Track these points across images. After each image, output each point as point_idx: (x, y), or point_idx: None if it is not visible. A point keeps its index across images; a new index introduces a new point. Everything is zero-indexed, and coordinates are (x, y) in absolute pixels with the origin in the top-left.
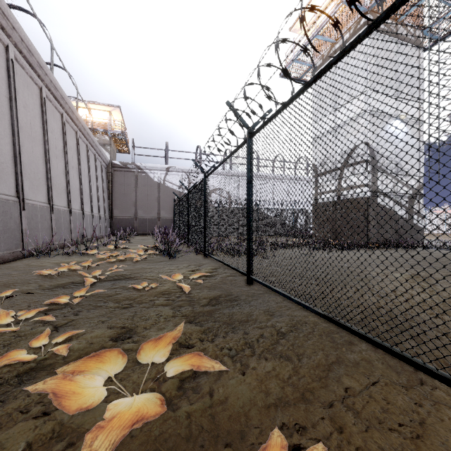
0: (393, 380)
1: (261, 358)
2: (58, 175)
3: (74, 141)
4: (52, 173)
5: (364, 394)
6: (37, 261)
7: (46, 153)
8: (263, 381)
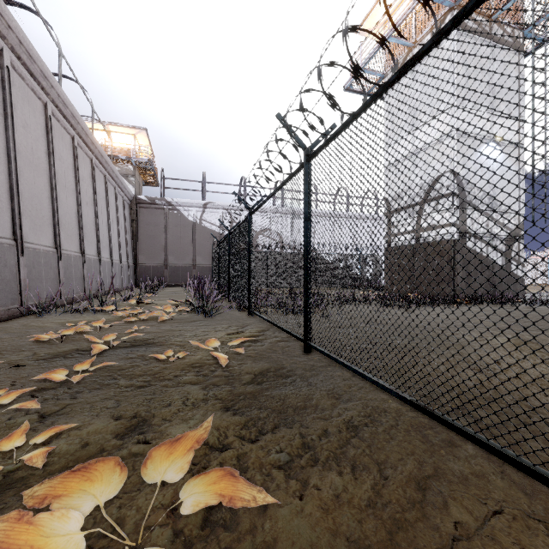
0: (523, 509)
1: (326, 468)
2: (67, 212)
3: (88, 170)
4: (60, 209)
5: (484, 534)
6: (38, 320)
7: (53, 185)
8: (329, 510)
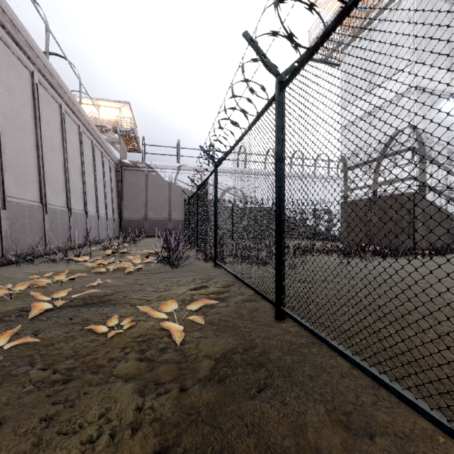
0: None
1: None
2: (54, 171)
3: (76, 136)
4: (46, 168)
5: None
6: (14, 270)
7: (38, 145)
8: None
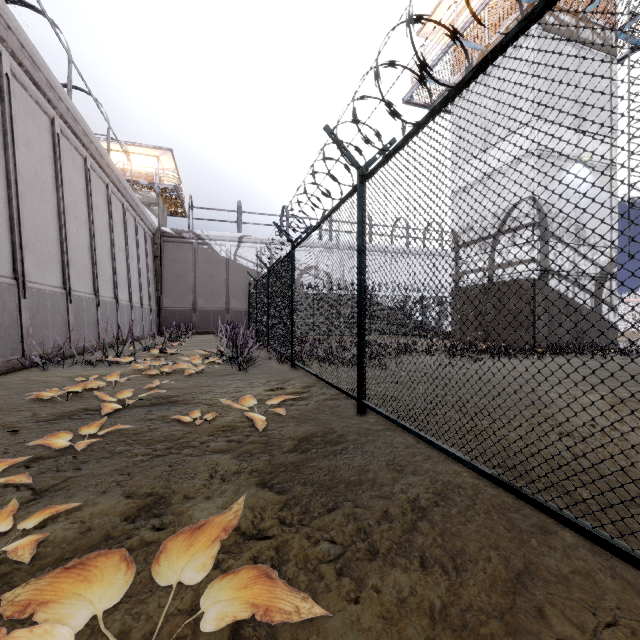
0: None
1: (388, 563)
2: (78, 246)
3: (104, 198)
4: (70, 243)
5: None
6: (43, 373)
7: (61, 214)
8: (393, 621)
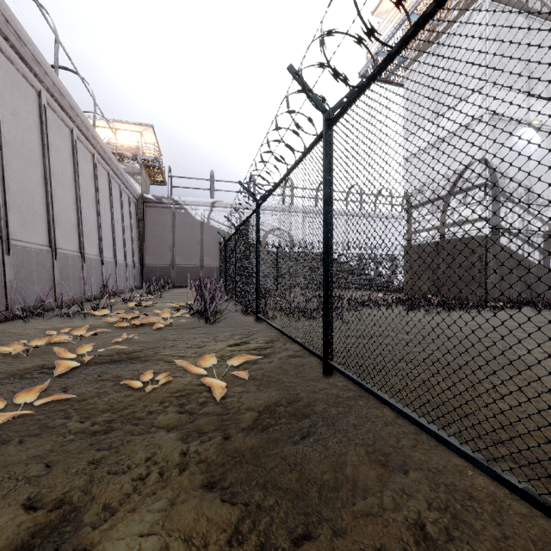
0: None
1: None
2: (65, 209)
3: (90, 166)
4: (56, 205)
5: None
6: (22, 325)
7: (47, 179)
8: None
